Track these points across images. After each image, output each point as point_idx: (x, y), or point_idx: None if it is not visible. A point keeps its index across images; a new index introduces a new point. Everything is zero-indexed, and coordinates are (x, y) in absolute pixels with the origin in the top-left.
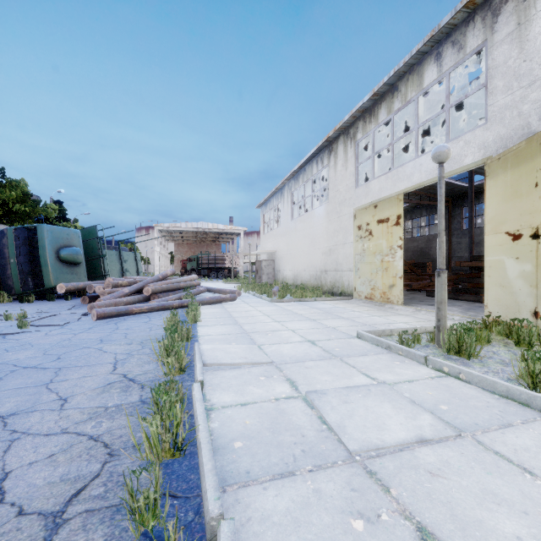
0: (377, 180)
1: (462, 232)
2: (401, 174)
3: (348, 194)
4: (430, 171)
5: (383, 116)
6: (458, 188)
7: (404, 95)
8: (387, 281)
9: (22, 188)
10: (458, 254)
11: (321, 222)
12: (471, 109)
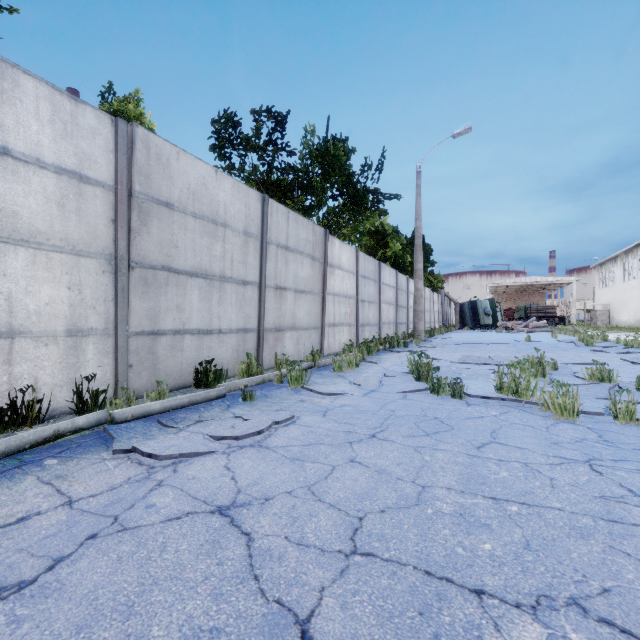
0: None
1: None
2: None
3: None
4: None
5: None
6: None
7: None
8: None
9: (441, 278)
10: None
11: None
12: None
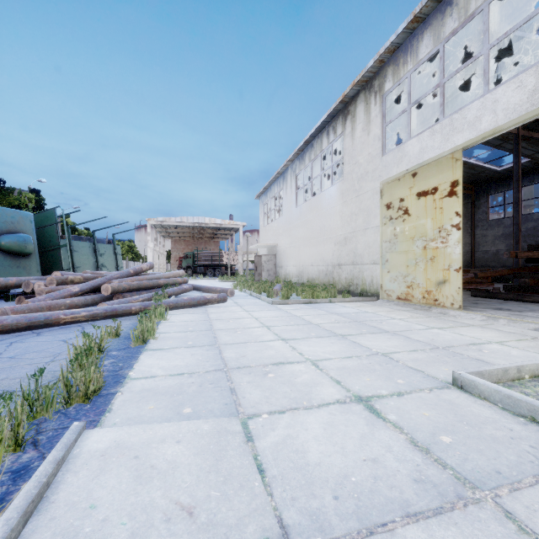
0: (416, 138)
1: (488, 223)
2: (457, 123)
3: (371, 165)
4: (515, 106)
5: (426, 48)
6: (485, 172)
7: (464, 7)
8: (434, 276)
9: None
10: (483, 248)
11: (333, 205)
12: (532, 53)
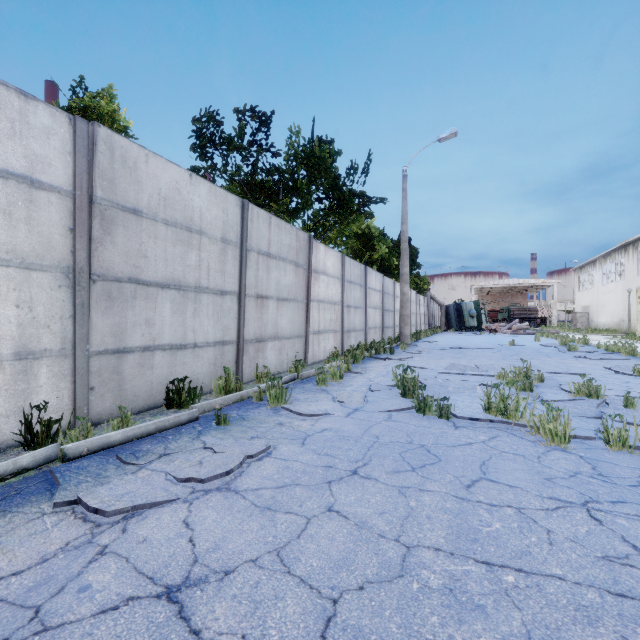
0: None
1: None
2: None
3: (634, 278)
4: None
5: None
6: None
7: None
8: None
9: (427, 280)
10: None
11: (620, 291)
12: None
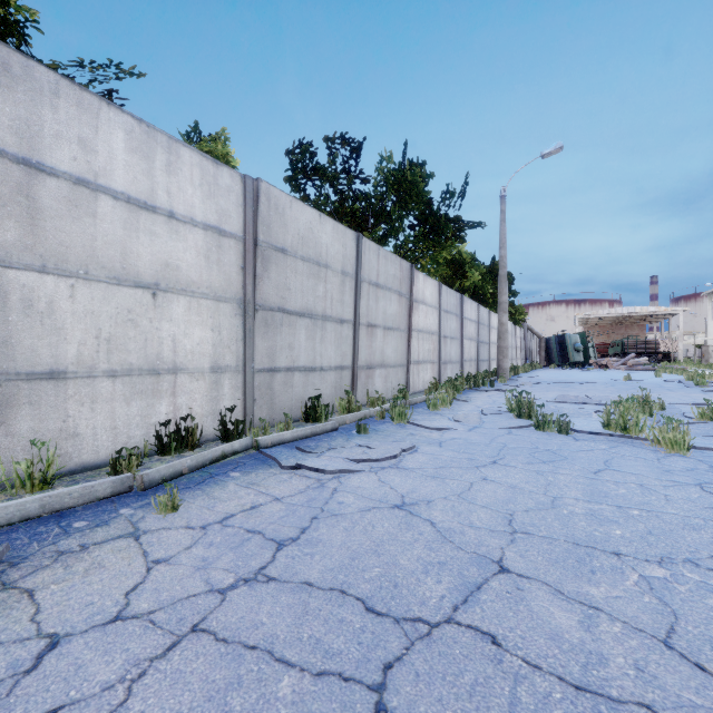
0: None
1: None
2: None
3: None
4: None
5: None
6: None
7: None
8: None
9: (523, 310)
10: None
11: None
12: None
